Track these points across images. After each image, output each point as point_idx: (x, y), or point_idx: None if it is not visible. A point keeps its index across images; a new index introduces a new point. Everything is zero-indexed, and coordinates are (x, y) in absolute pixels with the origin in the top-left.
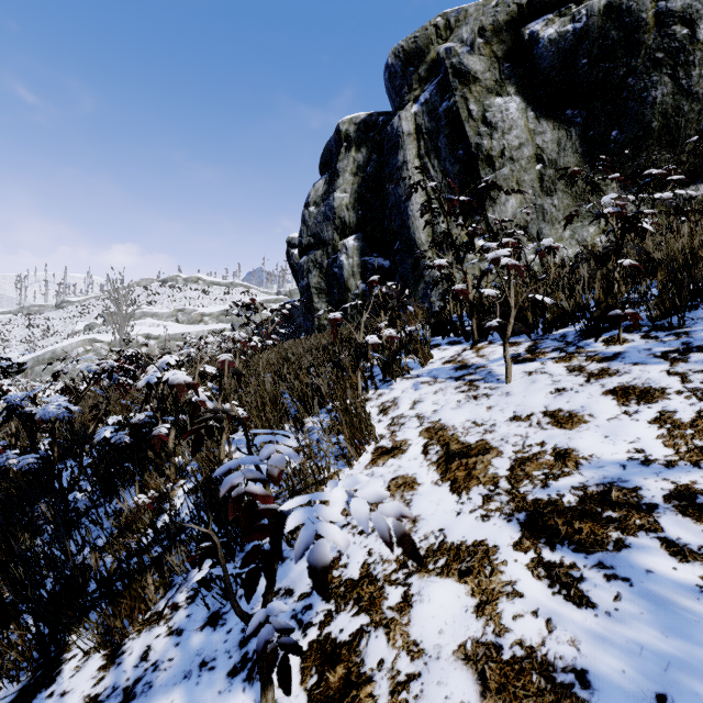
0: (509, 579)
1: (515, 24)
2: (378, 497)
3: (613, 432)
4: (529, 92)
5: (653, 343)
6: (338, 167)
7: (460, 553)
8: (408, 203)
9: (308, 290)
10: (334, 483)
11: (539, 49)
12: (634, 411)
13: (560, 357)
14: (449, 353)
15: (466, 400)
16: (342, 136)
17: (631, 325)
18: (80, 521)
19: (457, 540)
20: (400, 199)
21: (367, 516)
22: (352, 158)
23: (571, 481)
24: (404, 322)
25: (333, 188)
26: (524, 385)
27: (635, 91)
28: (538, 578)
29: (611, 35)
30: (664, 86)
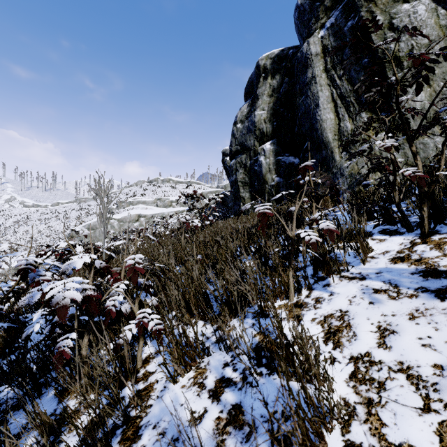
0: None
1: None
2: None
3: None
4: None
5: None
6: (258, 92)
7: None
8: (316, 110)
9: (236, 183)
10: None
11: None
12: None
13: None
14: (392, 245)
15: None
16: (260, 69)
17: None
18: None
19: None
20: (309, 107)
21: None
22: (268, 84)
23: None
24: (323, 208)
25: (254, 108)
26: None
27: None
28: None
29: None
30: None
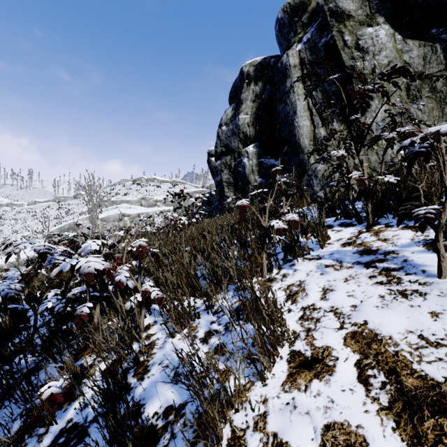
0: None
1: None
2: None
3: None
4: (396, 20)
5: None
6: (242, 97)
7: None
8: (294, 117)
9: (221, 184)
10: None
11: None
12: None
13: None
14: (345, 234)
15: (391, 296)
16: (244, 75)
17: None
18: None
19: None
20: (288, 114)
21: None
22: (251, 90)
23: None
24: (296, 206)
25: (238, 112)
26: None
27: None
28: None
29: None
30: None
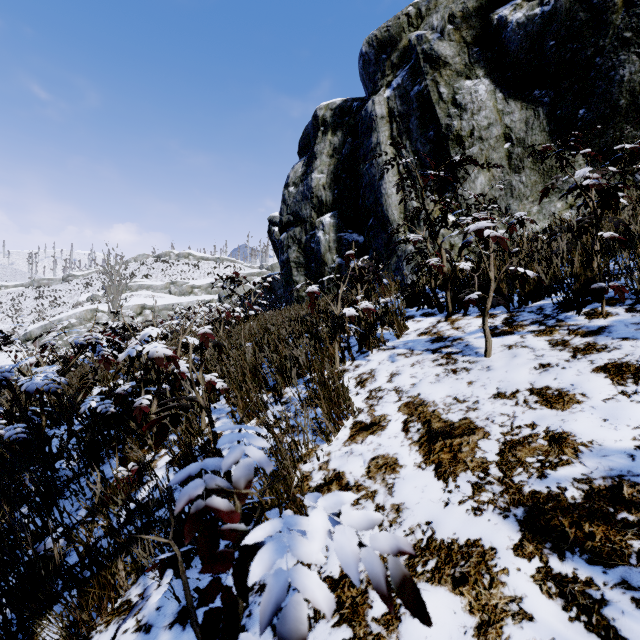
0: (513, 594)
1: (484, 10)
2: (368, 523)
3: (612, 415)
4: (498, 75)
5: (639, 316)
6: (316, 150)
7: (452, 554)
8: (381, 182)
9: (287, 264)
10: (313, 498)
11: (508, 33)
12: (632, 391)
13: (540, 330)
14: (424, 324)
15: (445, 374)
16: (319, 121)
17: (612, 298)
18: (58, 496)
19: (447, 538)
20: (373, 178)
21: (356, 557)
22: (328, 141)
23: (572, 472)
24: (379, 294)
25: (311, 169)
26: (505, 359)
27: (603, 70)
28: (549, 595)
29: (579, 17)
30: (631, 64)
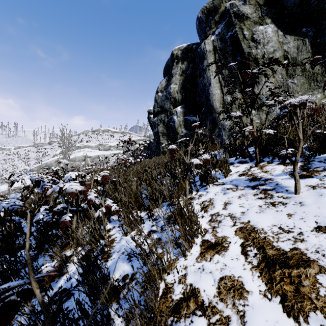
0: None
1: None
2: None
3: None
4: (279, 21)
5: None
6: (172, 72)
7: None
8: (209, 87)
9: (157, 134)
10: None
11: None
12: None
13: None
14: (241, 168)
15: (266, 206)
16: (174, 57)
17: None
18: None
19: None
20: (205, 85)
21: None
22: (179, 67)
23: None
24: (210, 150)
25: (170, 83)
26: (313, 197)
27: None
28: None
29: None
30: None
